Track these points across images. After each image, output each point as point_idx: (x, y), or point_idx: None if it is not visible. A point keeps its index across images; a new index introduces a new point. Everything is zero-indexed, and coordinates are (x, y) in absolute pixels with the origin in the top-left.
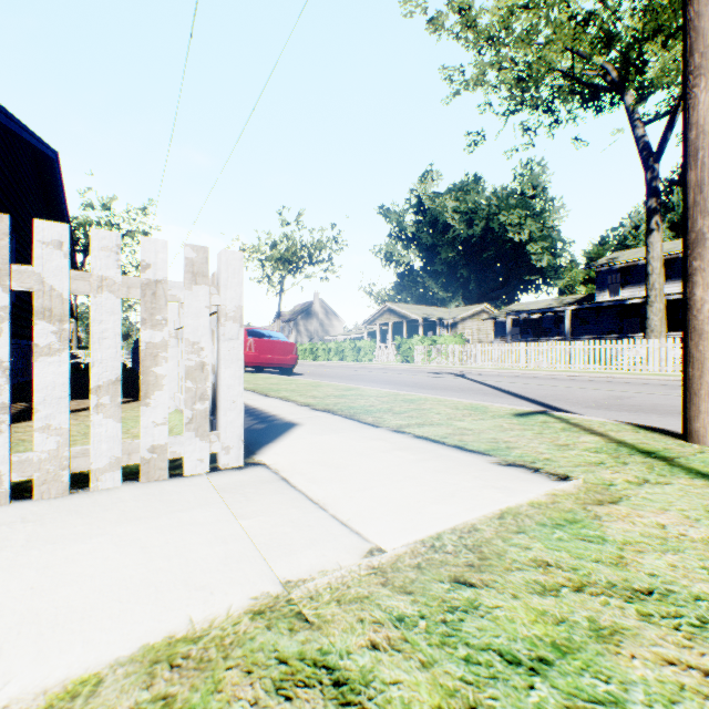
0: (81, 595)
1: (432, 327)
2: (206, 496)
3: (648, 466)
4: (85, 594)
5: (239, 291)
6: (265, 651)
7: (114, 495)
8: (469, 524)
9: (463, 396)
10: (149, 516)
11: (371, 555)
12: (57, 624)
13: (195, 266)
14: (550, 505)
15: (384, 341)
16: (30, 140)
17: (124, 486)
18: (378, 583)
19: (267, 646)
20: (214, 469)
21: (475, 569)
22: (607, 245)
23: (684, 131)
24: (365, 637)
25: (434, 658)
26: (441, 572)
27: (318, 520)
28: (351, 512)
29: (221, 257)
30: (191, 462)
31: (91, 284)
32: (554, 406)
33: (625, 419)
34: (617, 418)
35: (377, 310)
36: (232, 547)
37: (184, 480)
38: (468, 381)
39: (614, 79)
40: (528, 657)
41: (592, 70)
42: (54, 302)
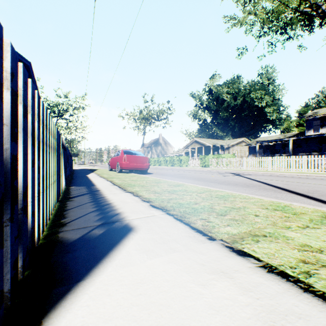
0: None
1: (217, 149)
2: None
3: None
4: None
5: None
6: None
7: None
8: None
9: (252, 190)
10: None
11: None
12: None
13: None
14: None
15: (193, 156)
16: None
17: None
18: None
19: None
20: None
21: None
22: (309, 106)
23: None
24: None
25: None
26: None
27: None
28: None
29: None
30: None
31: None
32: None
33: None
34: None
35: (189, 141)
36: None
37: None
38: (246, 179)
39: (324, 10)
40: None
41: (309, 7)
42: None
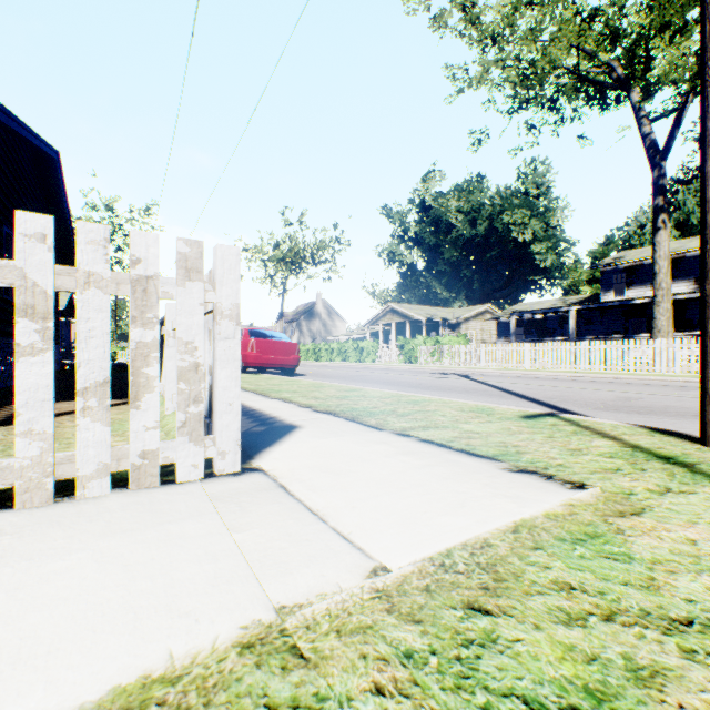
0: (51, 623)
1: (435, 327)
2: (198, 506)
3: (668, 473)
4: (56, 621)
5: (236, 288)
6: (253, 697)
7: (101, 504)
8: (481, 539)
9: (468, 397)
10: (135, 529)
11: (375, 575)
12: (19, 659)
13: (189, 261)
14: (567, 517)
15: (387, 342)
16: (30, 138)
17: (113, 494)
18: (382, 609)
19: (255, 689)
20: (209, 475)
21: (491, 593)
22: (612, 244)
23: (702, 120)
24: (368, 678)
25: (449, 707)
26: (453, 596)
27: (317, 533)
28: (353, 524)
29: (216, 252)
30: (184, 468)
31: (77, 279)
32: (562, 407)
33: (636, 421)
34: (628, 420)
35: (380, 311)
36: (222, 565)
37: (176, 487)
38: (472, 382)
39: (620, 76)
40: (559, 706)
41: (597, 67)
42: (37, 299)
